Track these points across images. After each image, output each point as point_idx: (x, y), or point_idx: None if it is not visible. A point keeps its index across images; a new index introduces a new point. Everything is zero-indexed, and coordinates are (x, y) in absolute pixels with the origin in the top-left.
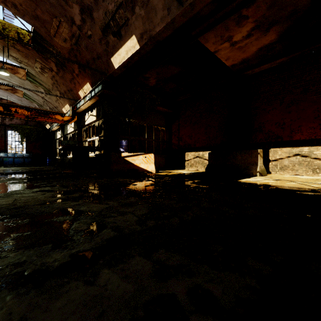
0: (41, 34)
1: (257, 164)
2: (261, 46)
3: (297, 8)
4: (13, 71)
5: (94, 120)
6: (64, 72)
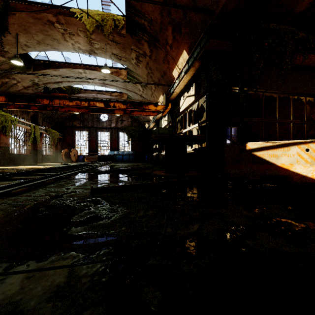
0: (131, 1)
1: None
2: None
3: None
4: (118, 74)
5: (192, 101)
6: (157, 52)
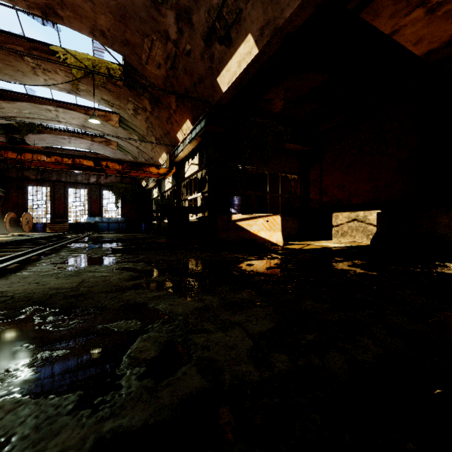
0: (132, 64)
1: None
2: None
3: None
4: (106, 118)
5: (196, 170)
6: (159, 111)
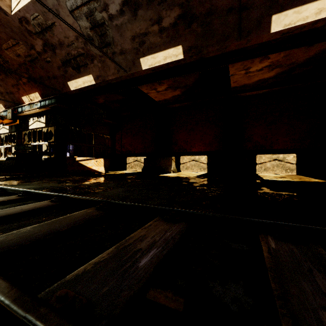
0: None
1: (172, 166)
2: (174, 95)
3: (187, 84)
4: None
5: (43, 126)
6: (6, 77)
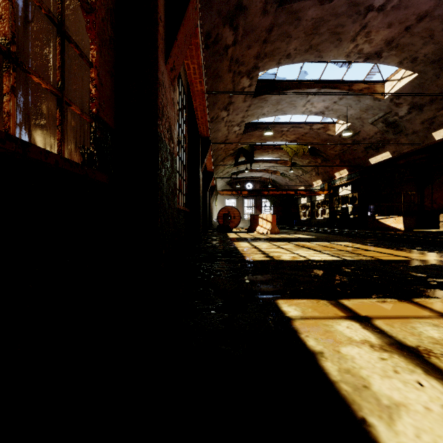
0: (320, 150)
1: None
2: None
3: None
4: (285, 163)
5: (349, 193)
6: (326, 163)
